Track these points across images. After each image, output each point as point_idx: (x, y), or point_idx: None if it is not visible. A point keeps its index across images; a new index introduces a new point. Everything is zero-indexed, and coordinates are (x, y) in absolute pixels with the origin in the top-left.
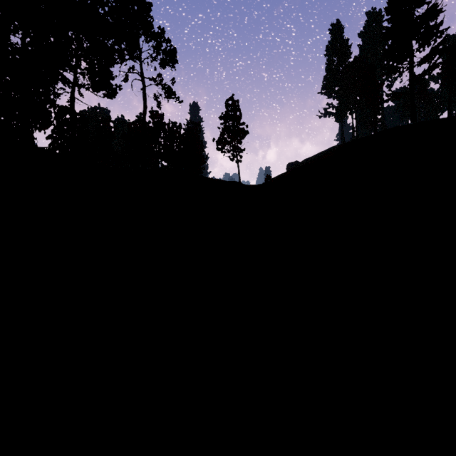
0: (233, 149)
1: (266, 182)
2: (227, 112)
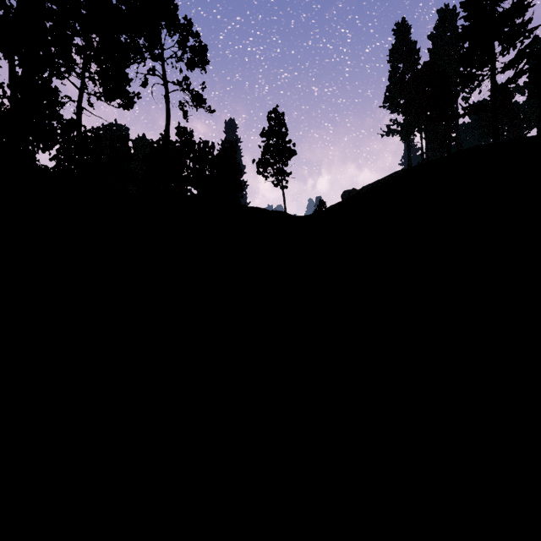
0: (277, 172)
1: (318, 208)
2: (270, 127)
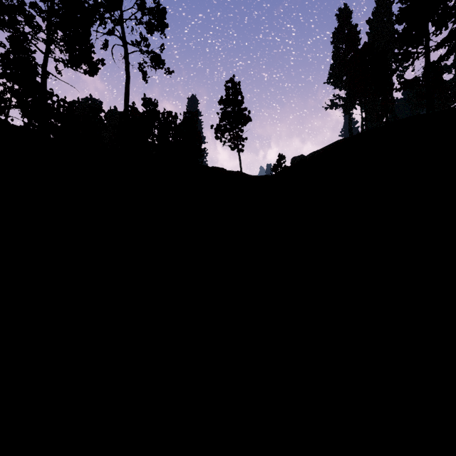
0: (234, 137)
1: (277, 163)
2: (227, 95)
